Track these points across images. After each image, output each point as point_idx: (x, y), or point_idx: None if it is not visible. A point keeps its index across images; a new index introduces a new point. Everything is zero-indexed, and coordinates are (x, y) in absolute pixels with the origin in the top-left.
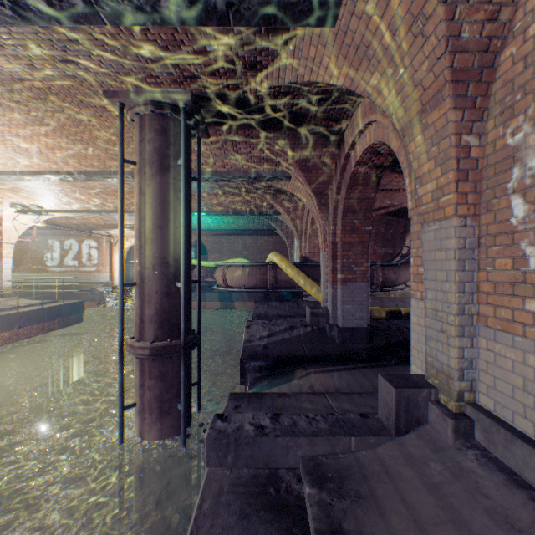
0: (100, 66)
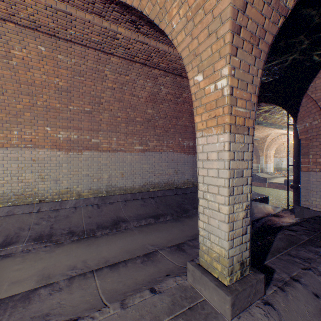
0: (278, 113)
